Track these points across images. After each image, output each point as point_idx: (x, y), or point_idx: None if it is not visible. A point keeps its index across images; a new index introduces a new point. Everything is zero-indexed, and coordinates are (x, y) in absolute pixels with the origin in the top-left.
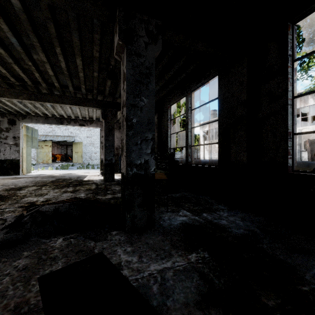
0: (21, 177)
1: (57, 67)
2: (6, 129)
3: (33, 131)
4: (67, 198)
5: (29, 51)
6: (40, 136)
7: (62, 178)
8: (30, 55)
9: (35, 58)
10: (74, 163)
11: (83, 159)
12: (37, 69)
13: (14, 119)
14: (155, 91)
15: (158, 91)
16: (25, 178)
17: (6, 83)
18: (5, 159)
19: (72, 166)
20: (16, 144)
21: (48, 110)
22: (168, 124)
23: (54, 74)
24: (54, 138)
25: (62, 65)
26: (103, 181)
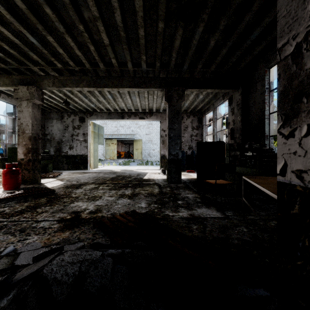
0: (88, 172)
1: (112, 28)
2: (77, 126)
3: (99, 128)
4: (122, 208)
5: (78, 5)
6: (107, 135)
7: (122, 175)
8: (80, 12)
9: (86, 18)
10: (135, 159)
11: (142, 156)
12: (90, 38)
13: (83, 116)
14: (247, 45)
15: (251, 45)
16: (90, 174)
17: (68, 72)
18: (77, 155)
19: (132, 162)
20: (85, 141)
21: (110, 103)
22: (265, 98)
23: (110, 42)
24: (118, 136)
25: (117, 17)
26: (166, 181)
